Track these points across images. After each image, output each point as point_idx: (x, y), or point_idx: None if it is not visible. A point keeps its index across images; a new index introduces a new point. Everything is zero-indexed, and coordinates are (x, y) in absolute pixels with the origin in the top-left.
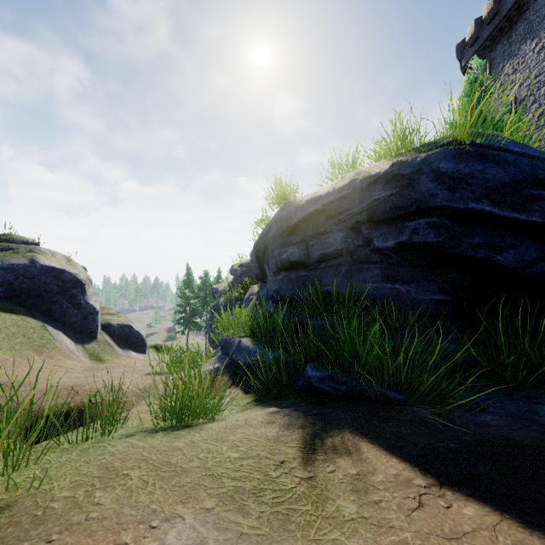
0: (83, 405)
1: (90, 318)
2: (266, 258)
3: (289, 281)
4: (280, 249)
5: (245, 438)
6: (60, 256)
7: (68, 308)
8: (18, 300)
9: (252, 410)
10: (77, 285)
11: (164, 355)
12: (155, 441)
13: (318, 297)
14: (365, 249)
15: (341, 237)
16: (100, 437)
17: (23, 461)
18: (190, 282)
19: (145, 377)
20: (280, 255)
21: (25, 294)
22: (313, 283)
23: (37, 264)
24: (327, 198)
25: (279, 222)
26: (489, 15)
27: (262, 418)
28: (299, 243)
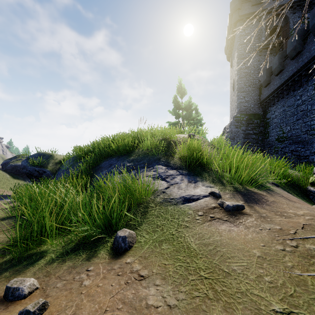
0: None
1: None
2: None
3: None
4: None
5: None
6: None
7: None
8: (21, 175)
9: None
10: None
11: None
12: None
13: None
14: None
15: None
16: None
17: None
18: None
19: None
20: None
21: (24, 173)
22: None
23: None
24: None
25: None
26: (227, 36)
27: None
28: None
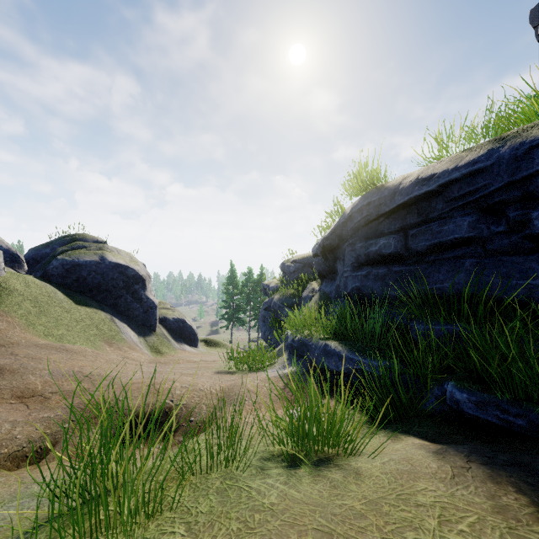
0: (166, 406)
1: (150, 312)
2: (339, 252)
3: (377, 277)
4: (365, 242)
5: (448, 504)
6: (124, 254)
7: (131, 302)
8: (90, 294)
9: (381, 436)
10: (138, 281)
11: (213, 349)
12: (309, 489)
13: (422, 296)
14: (510, 236)
15: (470, 222)
16: (225, 467)
17: (150, 499)
18: (233, 278)
19: (216, 377)
20: (366, 247)
21: (97, 288)
22: (416, 280)
23: (106, 261)
24: (447, 176)
25: (365, 210)
26: None
27: (436, 463)
28: (393, 233)
